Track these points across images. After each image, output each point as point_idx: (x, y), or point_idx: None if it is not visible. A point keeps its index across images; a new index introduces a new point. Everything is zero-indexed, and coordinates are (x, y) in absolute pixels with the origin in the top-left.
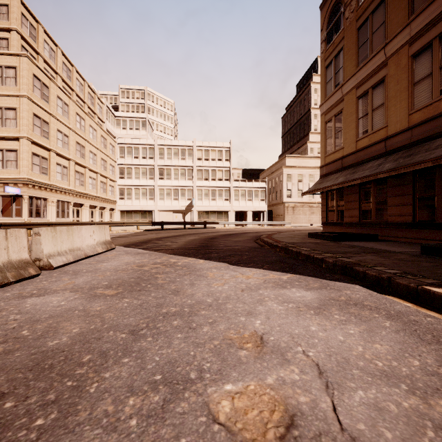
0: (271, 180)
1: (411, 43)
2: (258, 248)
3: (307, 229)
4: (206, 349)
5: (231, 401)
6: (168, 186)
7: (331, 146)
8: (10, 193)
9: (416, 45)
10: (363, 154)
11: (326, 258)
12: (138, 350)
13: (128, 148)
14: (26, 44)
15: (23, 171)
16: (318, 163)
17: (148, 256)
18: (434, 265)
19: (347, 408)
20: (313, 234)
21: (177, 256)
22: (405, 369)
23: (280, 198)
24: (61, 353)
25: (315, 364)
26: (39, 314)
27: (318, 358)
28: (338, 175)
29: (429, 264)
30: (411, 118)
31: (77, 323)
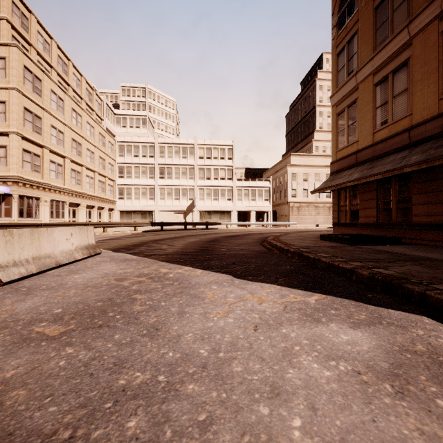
0: (275, 179)
1: (442, 16)
2: (266, 253)
3: (314, 230)
4: None
5: None
6: (168, 185)
7: (343, 140)
8: None
9: None
10: (382, 147)
11: (357, 269)
12: None
13: (127, 146)
14: (17, 34)
15: (12, 168)
16: (324, 161)
17: (135, 264)
18: None
19: None
20: (326, 236)
21: (170, 264)
22: None
23: (284, 198)
24: None
25: None
26: None
27: None
28: (352, 171)
29: None
30: (442, 103)
31: None
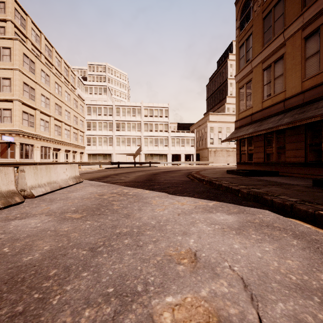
0: (198, 131)
1: (304, 28)
2: (190, 181)
3: (225, 167)
4: (151, 264)
5: (172, 313)
6: (122, 135)
7: (243, 106)
8: (6, 140)
9: (307, 30)
10: (267, 111)
11: (241, 189)
12: (95, 265)
13: (93, 107)
14: (18, 31)
15: (15, 124)
16: (233, 119)
17: (107, 187)
18: None
19: (271, 320)
20: (230, 171)
21: (129, 187)
22: (315, 282)
23: (205, 144)
24: (33, 267)
25: (240, 278)
26: (19, 234)
27: (242, 273)
28: (248, 127)
29: (321, 194)
30: (303, 84)
31: (48, 241)
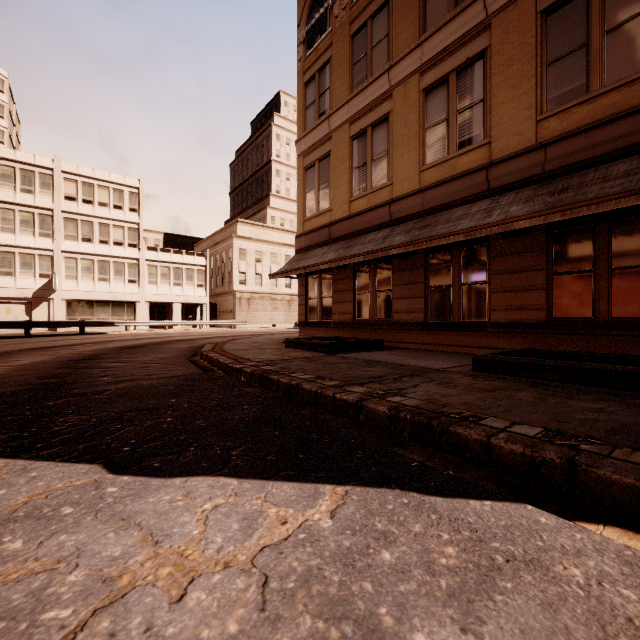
0: (215, 256)
1: (423, 72)
2: (201, 379)
3: (272, 332)
4: None
5: None
6: None
7: (313, 206)
8: None
9: (429, 76)
10: (360, 221)
11: (368, 402)
12: None
13: None
14: None
15: None
16: (283, 238)
17: None
18: (536, 397)
19: None
20: (294, 342)
21: None
22: None
23: (228, 284)
24: None
25: None
26: None
27: None
28: (324, 249)
29: (528, 396)
30: (423, 176)
31: None
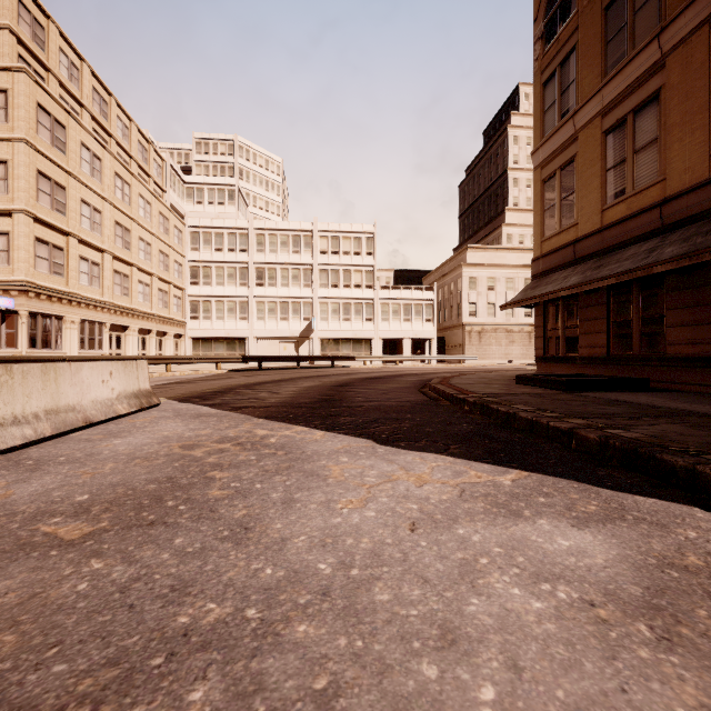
0: (443, 288)
1: None
2: (429, 404)
3: (505, 369)
4: None
5: None
6: (271, 297)
7: (553, 223)
8: None
9: None
10: (616, 233)
11: (579, 430)
12: None
13: (205, 234)
14: (27, 53)
15: (18, 269)
16: (521, 258)
17: (214, 422)
18: None
19: None
20: (525, 378)
21: (271, 422)
22: None
23: (457, 317)
24: None
25: None
26: None
27: None
28: (567, 272)
29: None
30: None
31: None
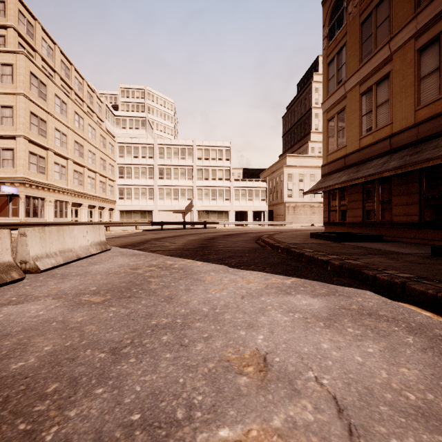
0: (272, 180)
1: (418, 36)
2: (259, 249)
3: (308, 229)
4: (199, 374)
5: None
6: (167, 185)
7: (333, 145)
8: (6, 192)
9: (422, 38)
10: (367, 152)
11: (331, 260)
12: (116, 376)
13: (127, 147)
14: (23, 41)
15: (19, 170)
16: (319, 162)
17: (143, 258)
18: None
19: None
20: (315, 234)
21: (174, 258)
22: None
23: (280, 198)
24: (23, 380)
25: (332, 397)
26: (10, 327)
27: (334, 388)
28: (340, 173)
29: None
30: (417, 114)
31: (52, 338)
